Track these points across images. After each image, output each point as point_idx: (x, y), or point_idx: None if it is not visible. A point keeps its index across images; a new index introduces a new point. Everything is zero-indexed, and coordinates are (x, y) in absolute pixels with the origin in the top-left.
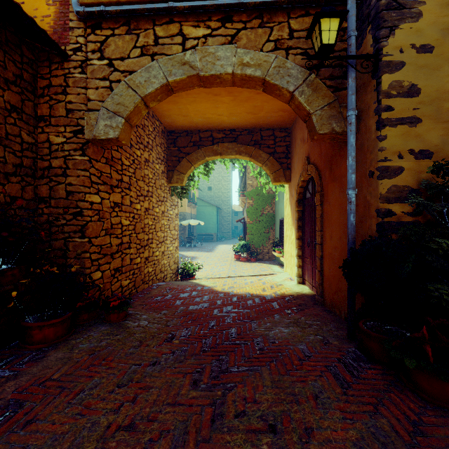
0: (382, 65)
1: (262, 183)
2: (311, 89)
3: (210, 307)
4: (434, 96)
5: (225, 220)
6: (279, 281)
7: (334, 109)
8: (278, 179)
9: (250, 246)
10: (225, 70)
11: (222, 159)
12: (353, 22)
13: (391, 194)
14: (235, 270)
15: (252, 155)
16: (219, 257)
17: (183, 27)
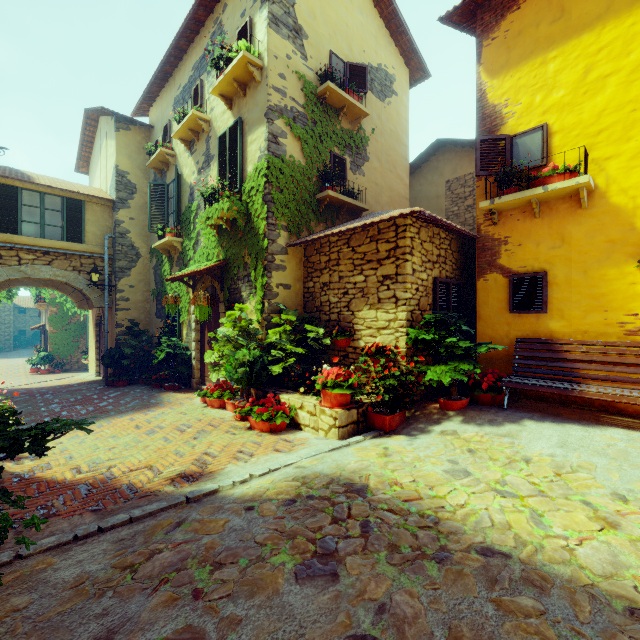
0: (117, 290)
1: (69, 308)
2: (92, 289)
3: (30, 391)
4: (135, 302)
5: (1, 322)
6: (83, 377)
7: (103, 298)
8: (82, 306)
9: (54, 357)
10: (46, 277)
11: (27, 287)
12: (107, 272)
13: (120, 333)
14: (37, 380)
15: (59, 288)
16: (5, 373)
17: (20, 253)
